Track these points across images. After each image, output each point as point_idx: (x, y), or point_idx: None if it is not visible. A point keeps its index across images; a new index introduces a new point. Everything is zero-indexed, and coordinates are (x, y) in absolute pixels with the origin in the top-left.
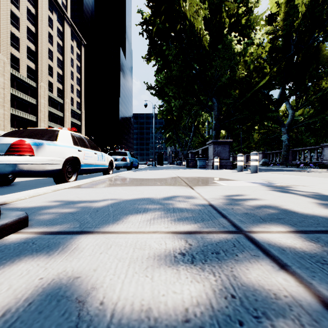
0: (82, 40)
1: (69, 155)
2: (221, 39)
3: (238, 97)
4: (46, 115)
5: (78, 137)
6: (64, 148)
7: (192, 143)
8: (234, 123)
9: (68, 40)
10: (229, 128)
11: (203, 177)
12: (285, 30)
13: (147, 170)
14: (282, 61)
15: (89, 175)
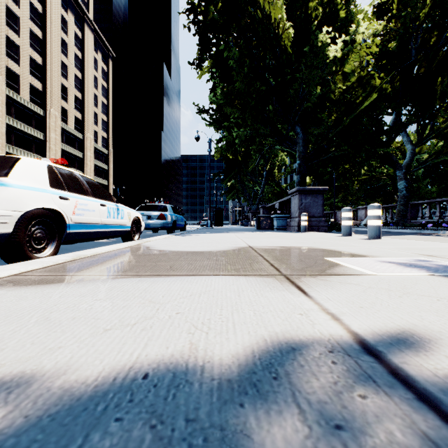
0: (110, 51)
1: (35, 205)
2: (309, 39)
3: (333, 125)
4: (59, 155)
5: (66, 173)
6: (21, 192)
7: (264, 194)
8: (324, 166)
9: (90, 51)
10: (316, 174)
11: (297, 247)
12: (403, 27)
13: (198, 234)
14: (397, 73)
15: (102, 242)
